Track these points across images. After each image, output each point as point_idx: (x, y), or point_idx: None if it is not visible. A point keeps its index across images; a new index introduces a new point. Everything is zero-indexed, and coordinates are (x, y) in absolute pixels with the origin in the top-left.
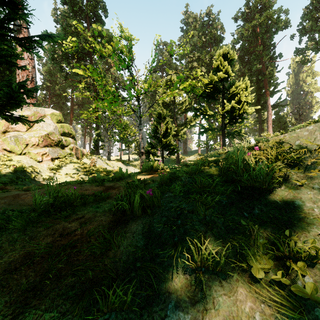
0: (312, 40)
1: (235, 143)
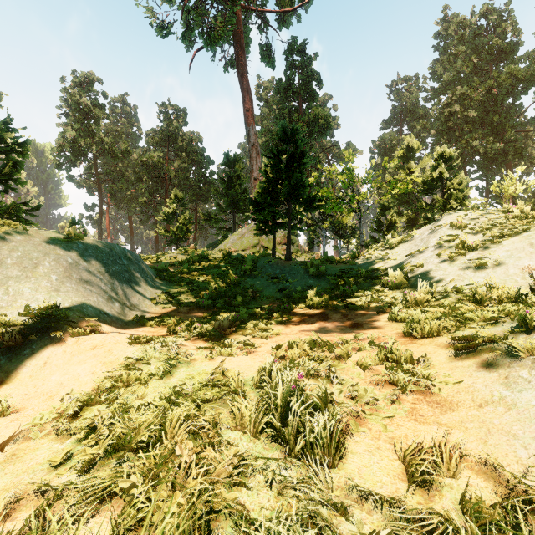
0: None
1: None
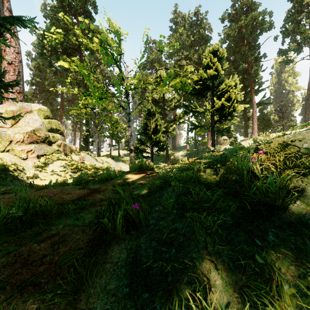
0: (294, 42)
1: (222, 139)
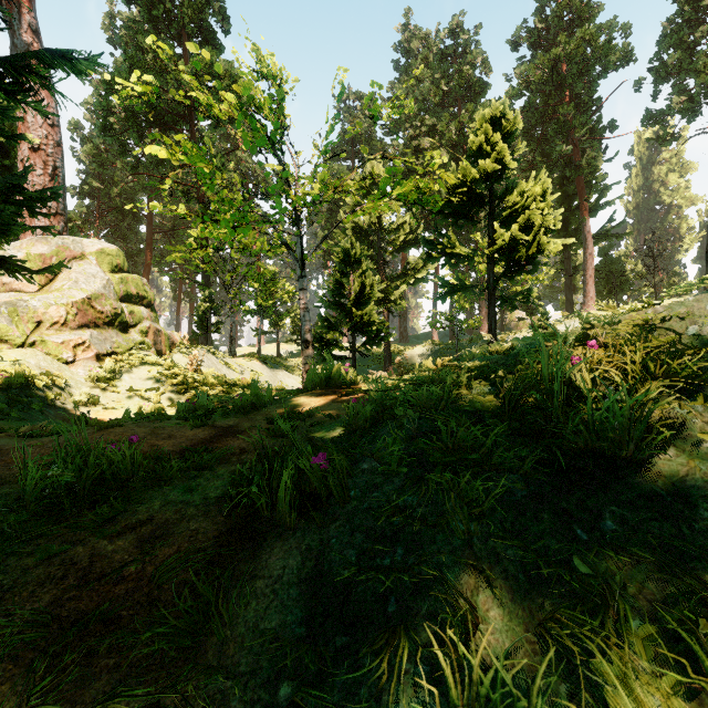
0: (681, 93)
1: (514, 318)
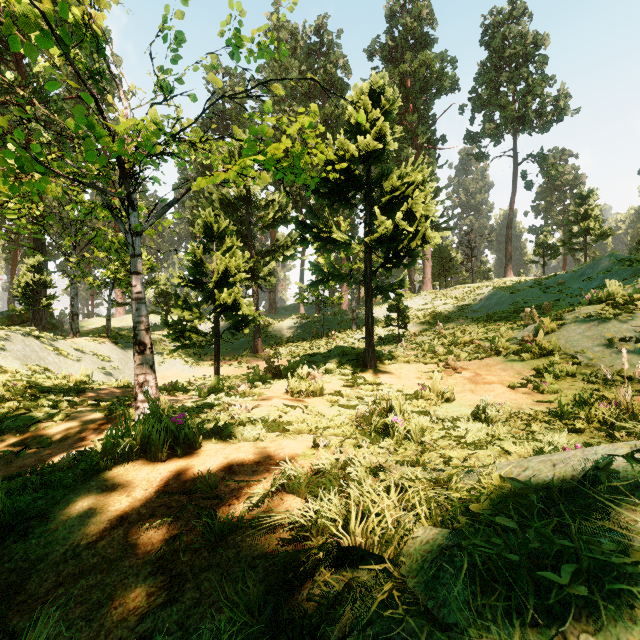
0: (490, 122)
1: None
